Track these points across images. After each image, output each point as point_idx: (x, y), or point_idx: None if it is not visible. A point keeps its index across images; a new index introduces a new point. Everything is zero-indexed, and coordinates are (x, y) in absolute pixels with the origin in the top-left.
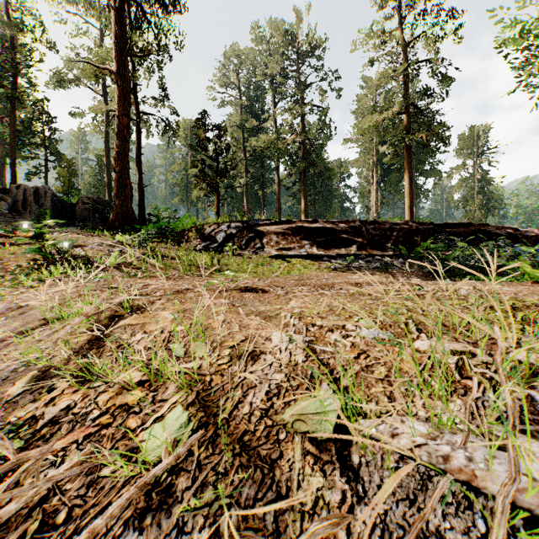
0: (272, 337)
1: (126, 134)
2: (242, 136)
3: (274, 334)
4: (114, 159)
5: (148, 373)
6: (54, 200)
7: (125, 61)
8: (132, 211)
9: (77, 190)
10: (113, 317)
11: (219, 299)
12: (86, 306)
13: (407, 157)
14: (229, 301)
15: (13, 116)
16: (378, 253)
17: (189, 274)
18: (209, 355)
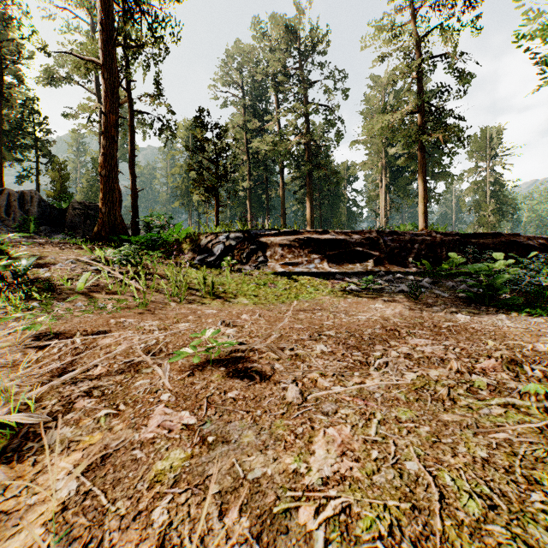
0: None
1: (114, 133)
2: (246, 137)
3: None
4: (100, 161)
5: None
6: (41, 206)
7: (112, 51)
8: (121, 219)
9: (69, 195)
10: None
11: (181, 410)
12: None
13: (421, 159)
14: (198, 419)
15: None
16: (399, 269)
17: (177, 300)
18: None
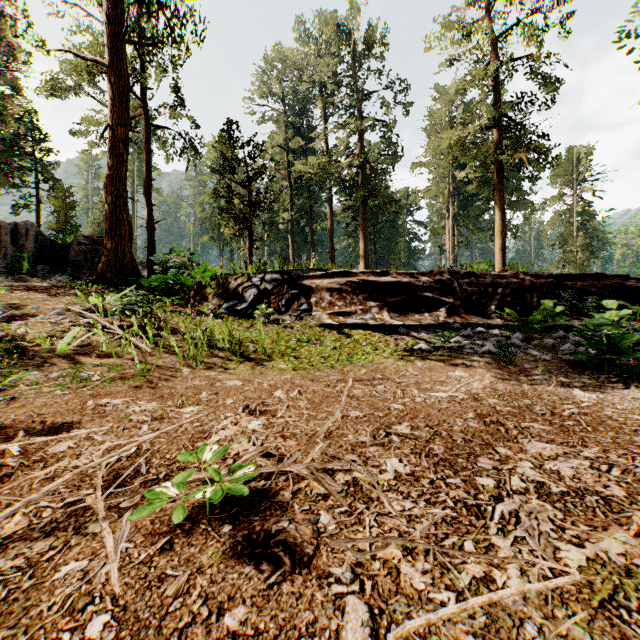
0: None
1: (123, 150)
2: (287, 159)
3: None
4: (105, 185)
5: None
6: (39, 240)
7: (120, 49)
8: (131, 257)
9: (75, 227)
10: None
11: None
12: None
13: (498, 183)
14: None
15: None
16: (479, 320)
17: (192, 364)
18: None
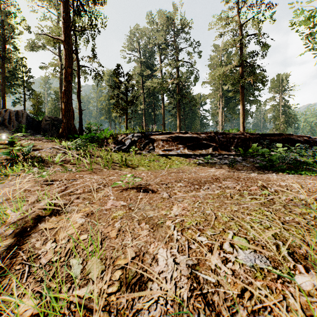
0: (158, 256)
1: (70, 78)
2: (142, 79)
3: (160, 252)
4: (62, 94)
5: (38, 309)
6: (28, 119)
7: (69, 33)
8: (74, 126)
9: (42, 112)
10: (37, 218)
11: (119, 201)
12: (13, 213)
13: (241, 92)
14: (127, 203)
15: (3, 68)
16: (225, 152)
17: (107, 168)
18: (101, 278)
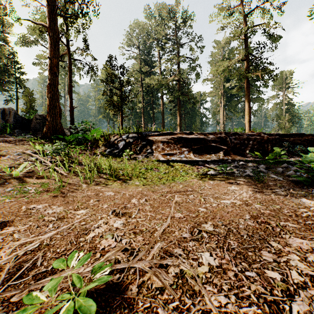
0: None
1: (56, 70)
2: (141, 77)
3: None
4: (47, 88)
5: None
6: (16, 117)
7: (55, 19)
8: (60, 125)
9: (35, 111)
10: None
11: None
12: None
13: (247, 88)
14: None
15: None
16: (240, 158)
17: (88, 182)
18: None
